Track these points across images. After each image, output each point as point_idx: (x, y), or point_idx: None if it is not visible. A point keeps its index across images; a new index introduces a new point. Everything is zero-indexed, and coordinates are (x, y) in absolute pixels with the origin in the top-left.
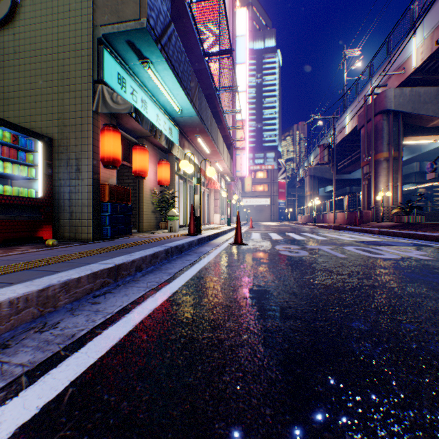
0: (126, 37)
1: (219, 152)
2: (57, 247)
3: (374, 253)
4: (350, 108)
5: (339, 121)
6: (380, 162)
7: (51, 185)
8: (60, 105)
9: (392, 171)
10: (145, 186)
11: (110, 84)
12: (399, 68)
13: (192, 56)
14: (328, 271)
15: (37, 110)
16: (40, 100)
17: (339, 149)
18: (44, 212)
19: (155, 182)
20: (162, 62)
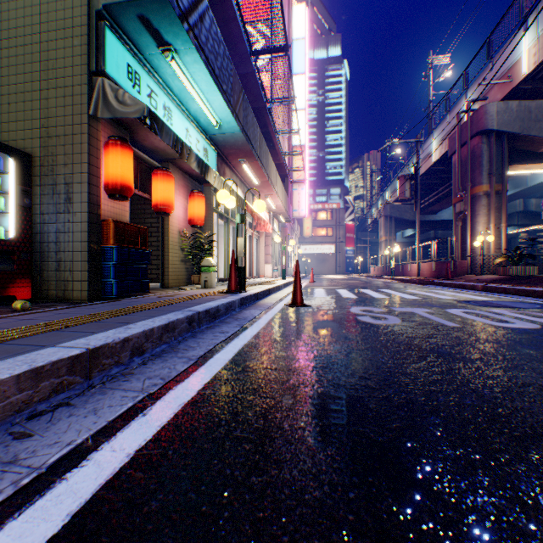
0: (137, 9)
1: (270, 184)
2: (24, 313)
3: (497, 320)
4: (438, 130)
5: (424, 146)
6: (478, 198)
7: (29, 221)
8: (42, 107)
9: (493, 209)
10: (171, 227)
11: (115, 79)
12: (504, 75)
13: (235, 55)
14: (445, 354)
15: (11, 115)
16: (16, 101)
17: (423, 182)
18: (17, 260)
19: (185, 222)
20: (191, 51)
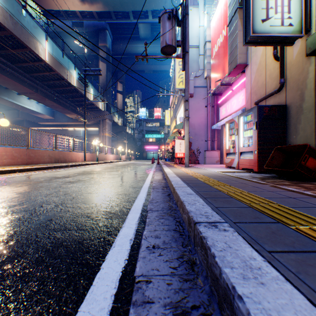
0: None
1: None
2: None
3: None
4: None
5: None
6: None
7: None
8: None
9: None
10: None
11: None
12: None
13: None
14: None
15: None
16: None
17: None
18: None
19: None
20: None
